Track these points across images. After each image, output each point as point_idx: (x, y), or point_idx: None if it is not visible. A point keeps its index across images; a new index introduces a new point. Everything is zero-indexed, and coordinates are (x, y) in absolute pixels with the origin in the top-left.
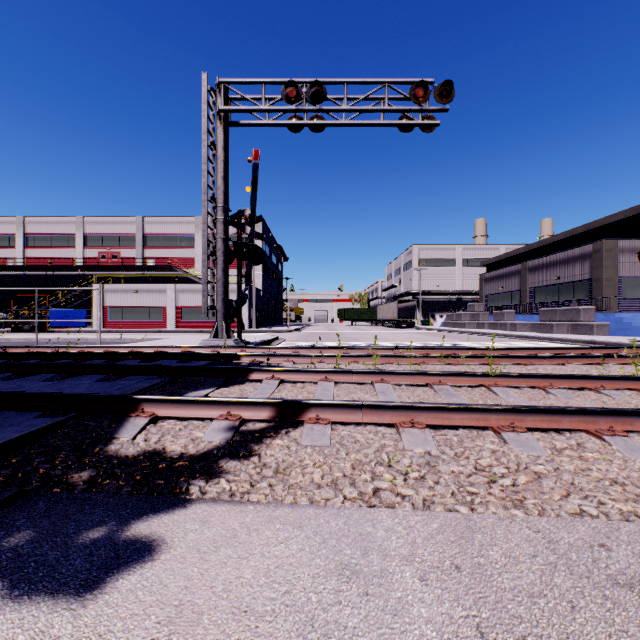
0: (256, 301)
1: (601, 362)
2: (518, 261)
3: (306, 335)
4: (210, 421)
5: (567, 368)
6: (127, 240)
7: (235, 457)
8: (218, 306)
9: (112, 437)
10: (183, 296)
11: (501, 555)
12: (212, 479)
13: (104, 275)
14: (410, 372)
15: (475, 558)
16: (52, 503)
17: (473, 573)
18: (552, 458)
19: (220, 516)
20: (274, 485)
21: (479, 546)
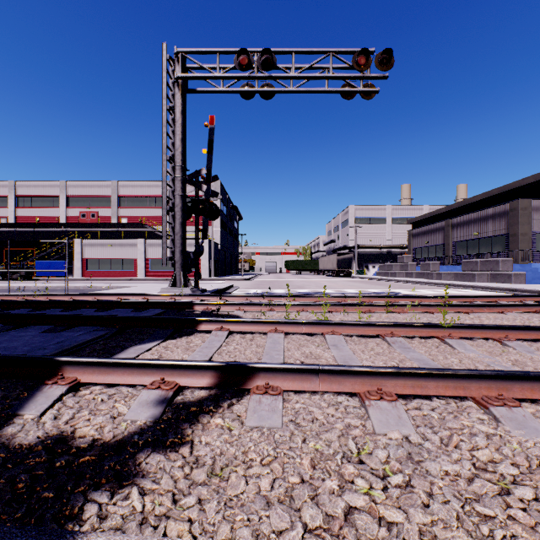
0: (215, 254)
1: (539, 310)
2: (440, 219)
3: (258, 283)
4: (142, 387)
5: (508, 316)
6: (104, 201)
7: (160, 447)
8: (176, 257)
9: (14, 414)
10: (151, 249)
11: None
12: (121, 488)
13: (83, 231)
14: (361, 323)
15: None
16: None
17: None
18: None
19: None
20: (205, 500)
21: None
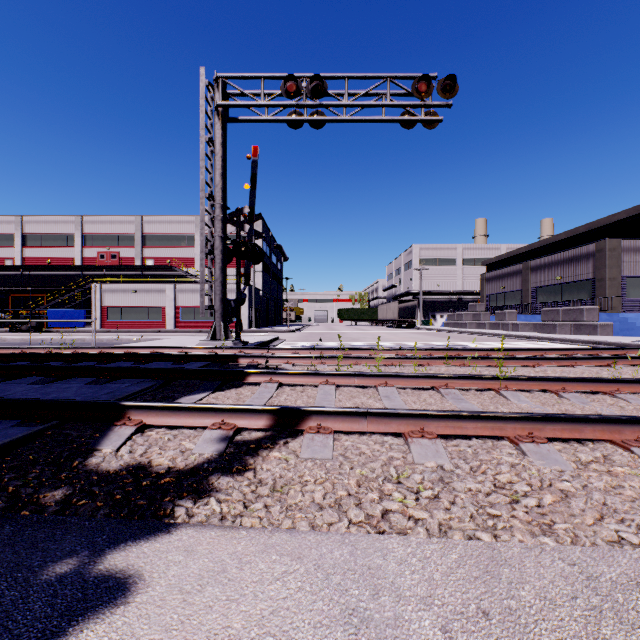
0: (256, 301)
1: (611, 364)
2: (519, 261)
3: (306, 335)
4: (202, 430)
5: (577, 370)
6: (126, 240)
7: (228, 472)
8: (216, 306)
9: (94, 449)
10: (182, 296)
11: (535, 596)
12: (201, 499)
13: (103, 275)
14: (415, 375)
15: (505, 600)
16: (19, 527)
17: (504, 621)
18: (578, 473)
19: (208, 544)
20: (270, 506)
21: (507, 584)
